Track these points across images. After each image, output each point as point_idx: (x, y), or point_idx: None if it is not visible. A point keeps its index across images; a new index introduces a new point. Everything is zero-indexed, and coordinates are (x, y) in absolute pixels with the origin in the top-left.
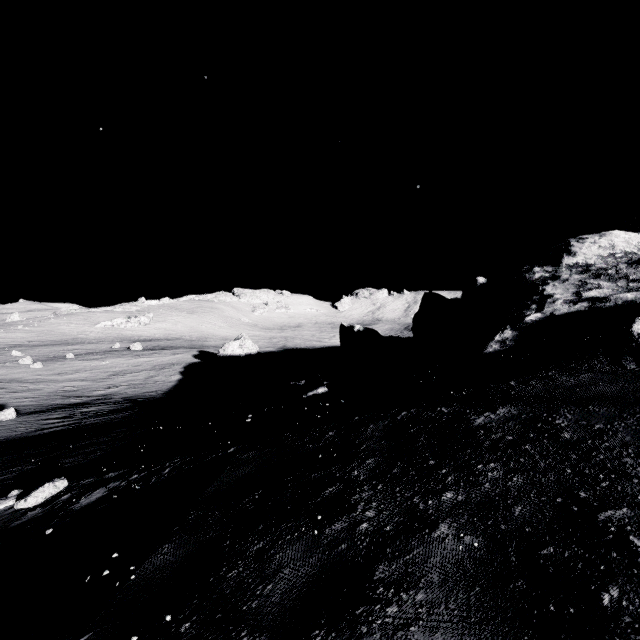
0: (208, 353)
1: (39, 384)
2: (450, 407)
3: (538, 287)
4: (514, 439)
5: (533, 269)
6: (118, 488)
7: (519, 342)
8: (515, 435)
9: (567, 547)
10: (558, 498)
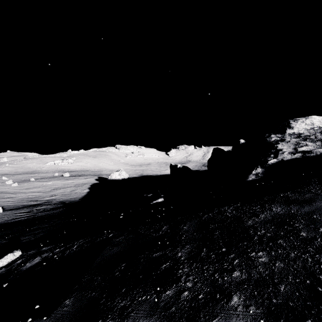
0: (103, 178)
1: (16, 194)
2: (231, 213)
3: (274, 145)
4: (272, 235)
5: (271, 136)
6: (47, 257)
7: (265, 175)
8: (272, 233)
9: (321, 321)
10: (307, 280)
